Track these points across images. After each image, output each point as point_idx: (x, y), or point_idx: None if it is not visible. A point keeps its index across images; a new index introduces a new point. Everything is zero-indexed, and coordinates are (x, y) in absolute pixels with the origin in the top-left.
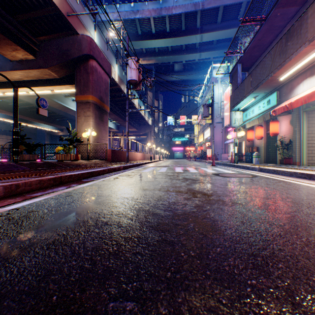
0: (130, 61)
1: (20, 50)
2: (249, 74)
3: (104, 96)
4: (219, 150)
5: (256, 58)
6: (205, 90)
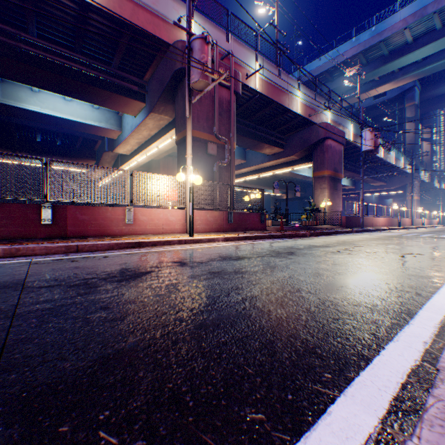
0: (364, 133)
1: (275, 149)
2: None
3: (337, 166)
4: None
5: None
6: None
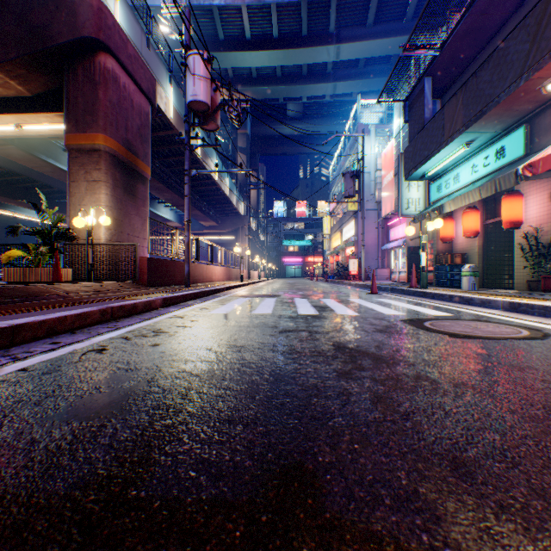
0: (193, 59)
1: None
2: (459, 90)
3: (138, 142)
4: (372, 262)
5: (464, 64)
6: (346, 149)
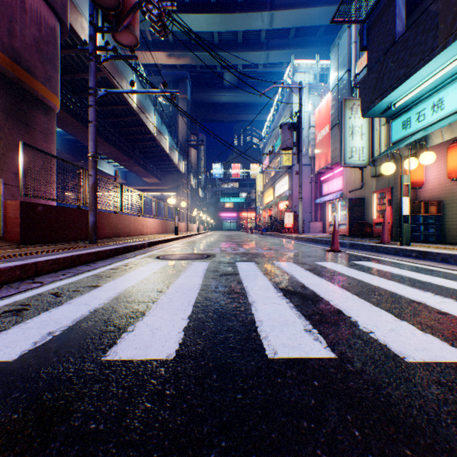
0: None
1: None
2: None
3: (34, 58)
4: (305, 215)
5: None
6: (279, 110)
